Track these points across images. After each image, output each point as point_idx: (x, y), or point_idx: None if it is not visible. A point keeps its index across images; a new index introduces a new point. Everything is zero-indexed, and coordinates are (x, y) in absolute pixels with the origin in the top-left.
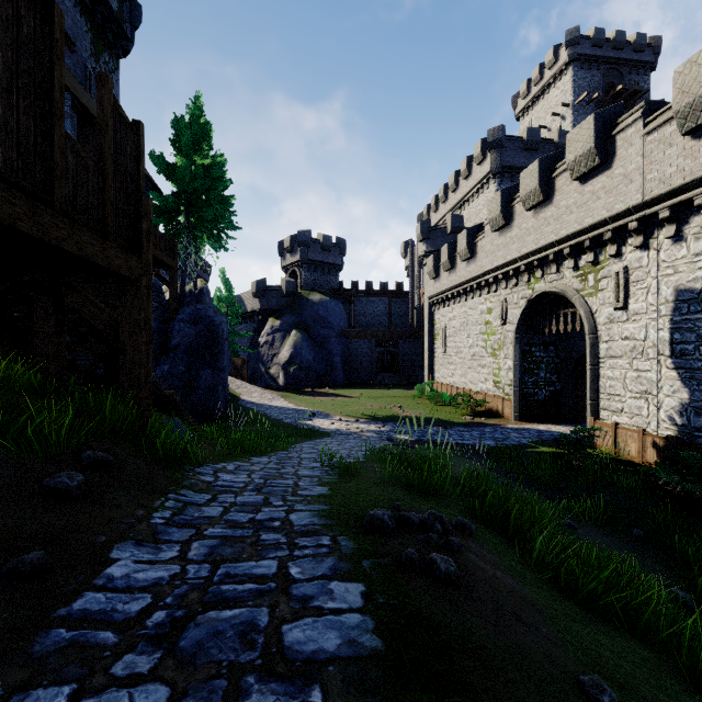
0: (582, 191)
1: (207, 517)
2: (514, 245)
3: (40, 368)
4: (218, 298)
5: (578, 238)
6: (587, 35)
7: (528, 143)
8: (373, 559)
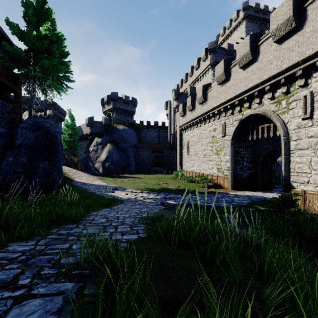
0: (280, 48)
1: None
2: (231, 90)
3: None
4: (65, 125)
5: (276, 78)
6: (252, 6)
7: (228, 51)
8: None
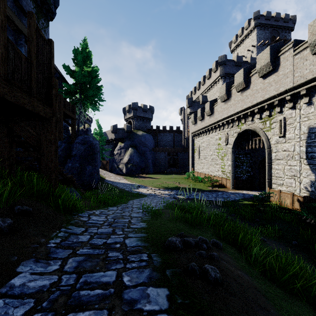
0: (264, 82)
1: (80, 241)
2: (232, 108)
3: (0, 163)
4: (95, 133)
5: (262, 104)
6: (263, 14)
7: (236, 62)
8: (172, 269)
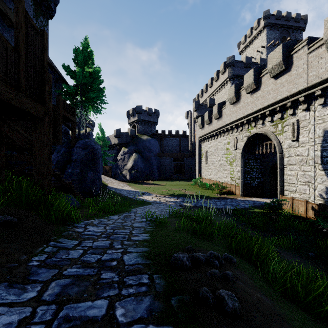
0: (276, 83)
1: (70, 258)
2: (241, 110)
3: None
4: (97, 138)
5: (273, 106)
6: (273, 14)
7: (246, 64)
8: (178, 297)
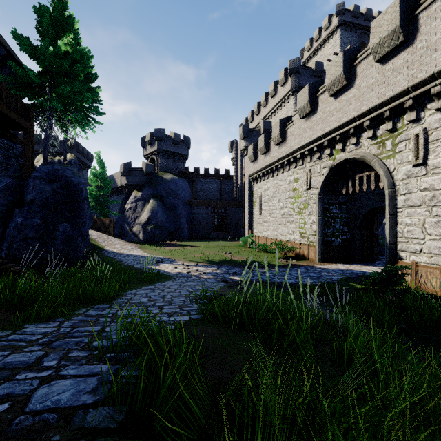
0: (384, 70)
1: None
2: (319, 126)
3: None
4: (92, 174)
5: (378, 110)
6: (349, 9)
7: (315, 71)
8: None
